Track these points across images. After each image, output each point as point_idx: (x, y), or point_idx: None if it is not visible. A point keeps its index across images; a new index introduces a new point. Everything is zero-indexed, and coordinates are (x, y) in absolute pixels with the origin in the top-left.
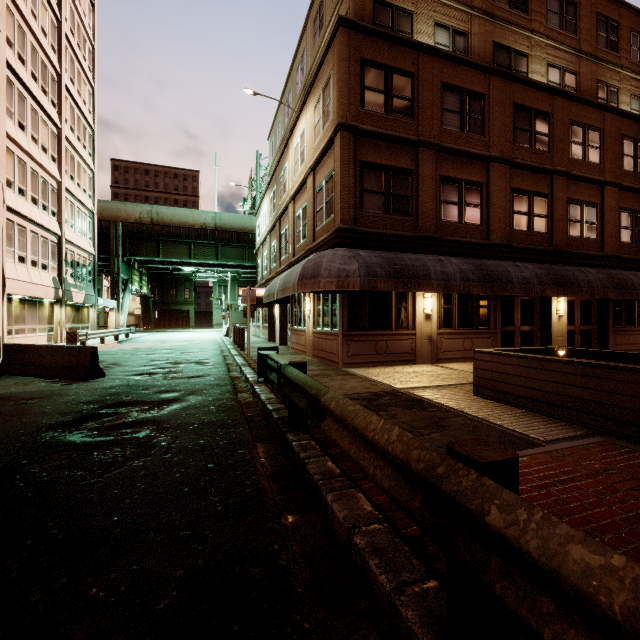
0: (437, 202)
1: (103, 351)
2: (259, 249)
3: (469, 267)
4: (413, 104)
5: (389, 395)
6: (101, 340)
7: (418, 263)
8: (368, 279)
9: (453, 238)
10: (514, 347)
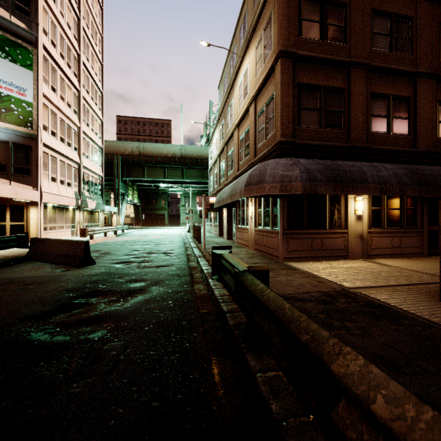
0: (367, 116)
1: (104, 242)
2: (211, 169)
3: (403, 171)
4: (345, 30)
5: (343, 296)
6: (104, 234)
7: (354, 168)
8: (309, 183)
9: (383, 147)
10: (438, 245)
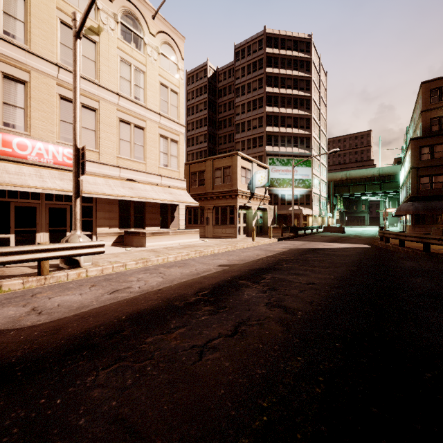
0: None
1: None
2: (401, 188)
3: None
4: None
5: None
6: None
7: (437, 205)
8: (415, 211)
9: None
10: None
